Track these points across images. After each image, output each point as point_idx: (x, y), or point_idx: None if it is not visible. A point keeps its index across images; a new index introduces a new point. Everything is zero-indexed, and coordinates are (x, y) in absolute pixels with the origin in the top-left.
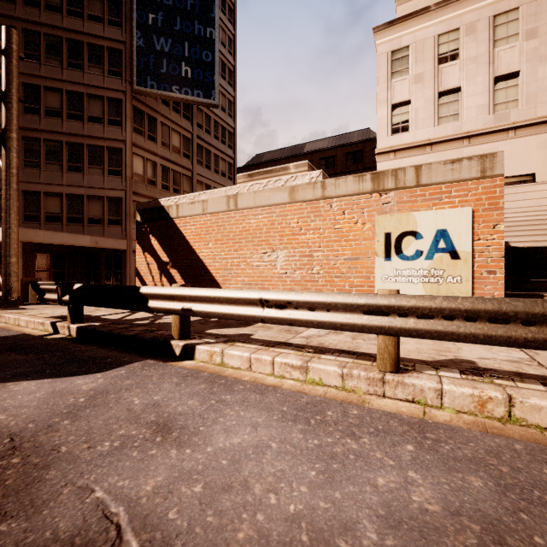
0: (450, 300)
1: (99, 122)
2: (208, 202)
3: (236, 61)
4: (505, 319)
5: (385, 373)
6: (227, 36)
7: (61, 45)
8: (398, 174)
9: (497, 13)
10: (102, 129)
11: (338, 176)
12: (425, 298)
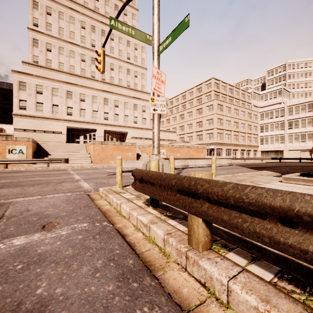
0: (14, 159)
1: None
2: None
3: None
4: (20, 161)
5: (5, 168)
6: None
7: None
8: (12, 138)
9: (53, 87)
10: None
11: None
12: (10, 159)
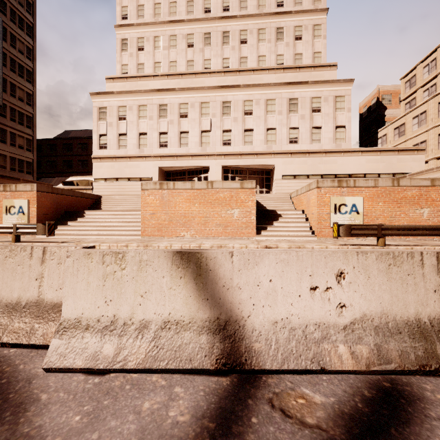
0: None
1: None
2: None
3: (35, 64)
4: None
5: None
6: (26, 46)
7: None
8: (11, 186)
9: (140, 104)
10: None
11: None
12: None
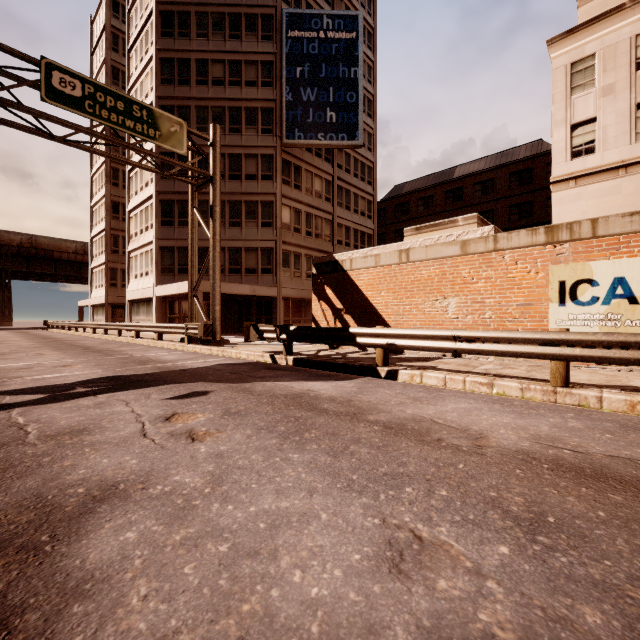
0: (608, 335)
1: (254, 179)
2: (380, 256)
3: (375, 89)
4: None
5: (557, 387)
6: (366, 64)
7: (224, 114)
8: (573, 227)
9: None
10: (256, 185)
11: (498, 202)
12: (588, 334)
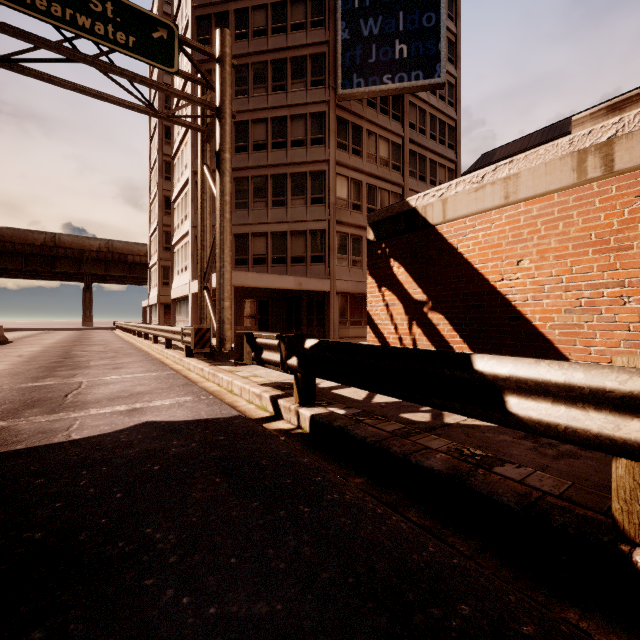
0: None
1: (302, 145)
2: (518, 177)
3: (459, 26)
4: None
5: None
6: None
7: (267, 70)
8: None
9: None
10: (304, 152)
11: None
12: None
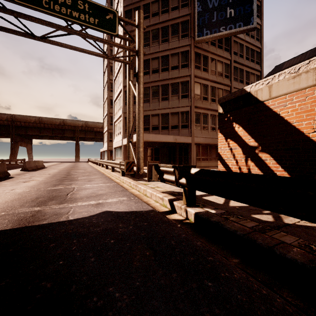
0: None
1: (176, 68)
2: None
3: None
4: None
5: None
6: None
7: (158, 32)
8: None
9: None
10: (178, 72)
11: None
12: None
